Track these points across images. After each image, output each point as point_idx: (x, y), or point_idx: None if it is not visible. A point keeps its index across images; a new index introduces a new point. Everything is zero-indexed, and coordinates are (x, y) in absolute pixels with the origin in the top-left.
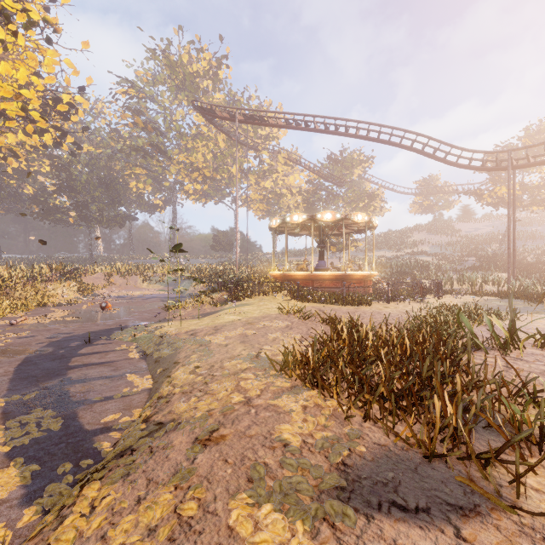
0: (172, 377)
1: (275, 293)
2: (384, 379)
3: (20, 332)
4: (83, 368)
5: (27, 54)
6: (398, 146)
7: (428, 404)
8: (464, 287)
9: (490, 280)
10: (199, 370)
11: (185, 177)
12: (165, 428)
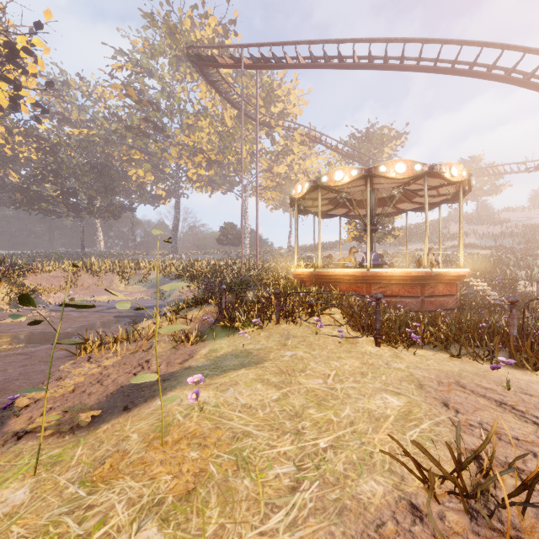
0: None
1: (318, 320)
2: None
3: None
4: None
5: None
6: (487, 76)
7: None
8: None
9: None
10: None
11: (187, 161)
12: None
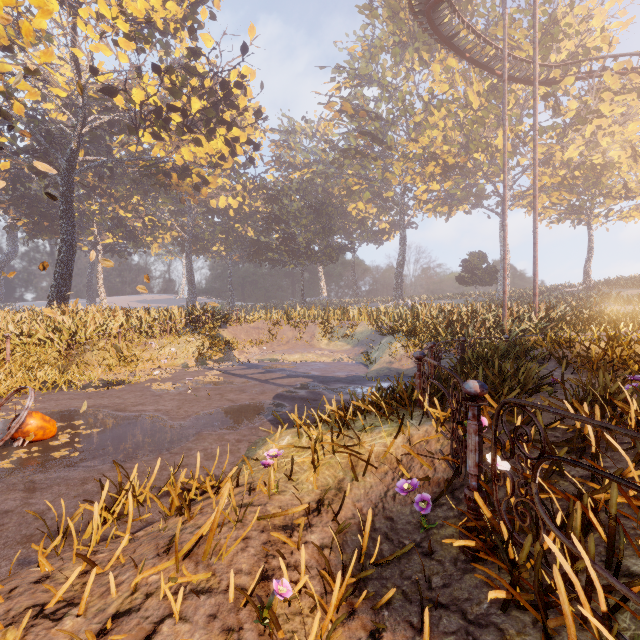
0: None
1: None
2: None
3: None
4: None
5: None
6: None
7: None
8: None
9: None
10: None
11: (415, 177)
12: None
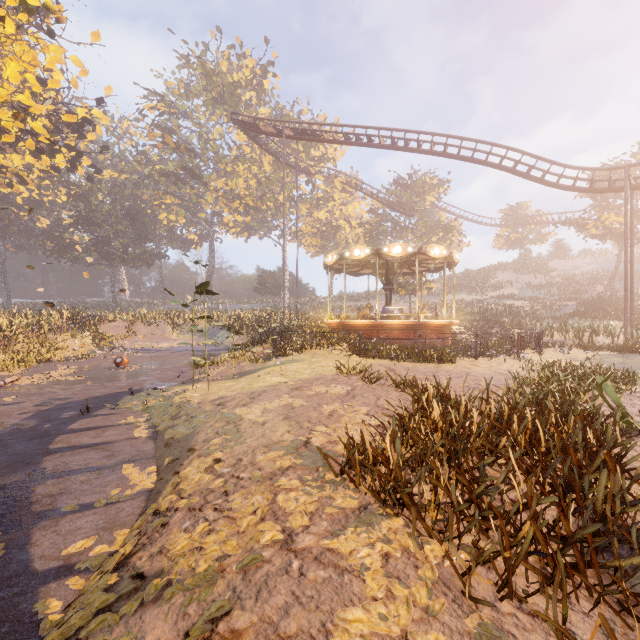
0: (179, 477)
1: (331, 346)
2: (520, 504)
3: (4, 397)
4: (66, 453)
5: (25, 51)
6: (484, 163)
7: (620, 568)
8: (567, 338)
9: (599, 330)
10: (219, 466)
11: (224, 207)
12: (142, 594)
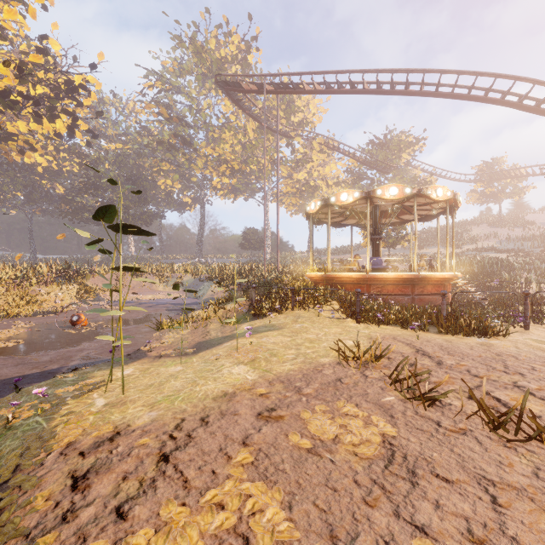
0: None
1: (319, 307)
2: None
3: None
4: None
5: None
6: (483, 99)
7: None
8: None
9: None
10: None
11: (212, 171)
12: None
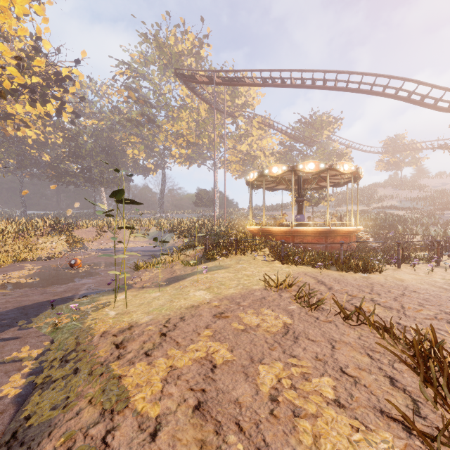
0: None
1: (255, 252)
2: None
3: None
4: None
5: None
6: (381, 94)
7: None
8: None
9: None
10: None
11: (172, 143)
12: None
